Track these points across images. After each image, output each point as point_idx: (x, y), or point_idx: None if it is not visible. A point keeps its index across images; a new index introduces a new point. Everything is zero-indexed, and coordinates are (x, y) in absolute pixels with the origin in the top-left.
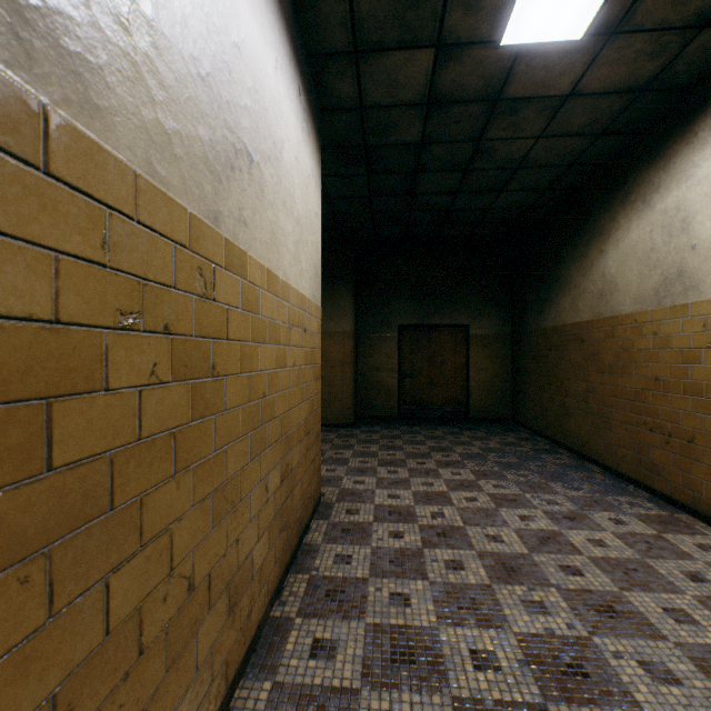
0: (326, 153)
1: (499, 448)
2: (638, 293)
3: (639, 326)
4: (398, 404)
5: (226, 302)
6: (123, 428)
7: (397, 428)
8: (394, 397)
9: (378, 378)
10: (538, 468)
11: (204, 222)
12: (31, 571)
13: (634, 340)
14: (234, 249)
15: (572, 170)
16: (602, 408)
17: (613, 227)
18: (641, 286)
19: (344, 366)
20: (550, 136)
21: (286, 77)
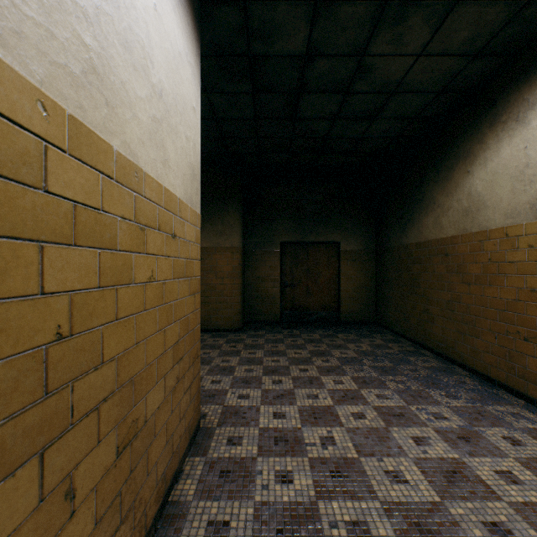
0: (210, 63)
1: (371, 351)
2: (510, 208)
3: (511, 239)
4: (280, 310)
5: None
6: None
7: (279, 331)
8: (277, 303)
9: (263, 287)
10: (411, 372)
11: None
12: None
13: (506, 253)
14: None
15: (441, 98)
16: (468, 316)
17: (481, 148)
18: (514, 201)
19: (233, 277)
20: (430, 54)
21: None
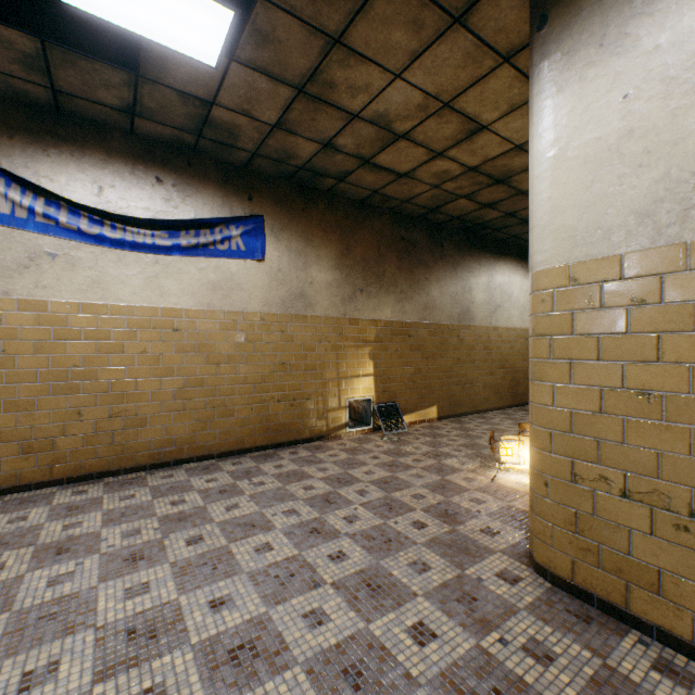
0: None
1: None
2: None
3: None
4: None
5: (492, 338)
6: (477, 355)
7: None
8: None
9: None
10: None
11: (488, 326)
12: (470, 366)
13: None
14: (495, 327)
15: None
16: None
17: None
18: None
19: None
20: None
21: (514, 272)
